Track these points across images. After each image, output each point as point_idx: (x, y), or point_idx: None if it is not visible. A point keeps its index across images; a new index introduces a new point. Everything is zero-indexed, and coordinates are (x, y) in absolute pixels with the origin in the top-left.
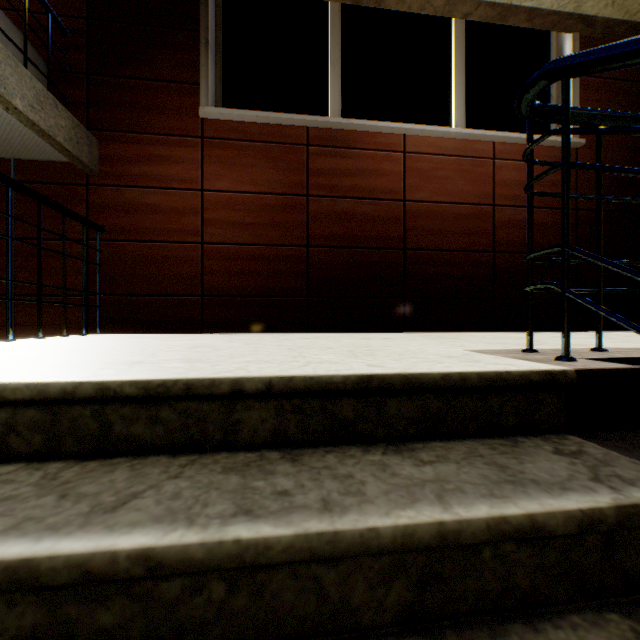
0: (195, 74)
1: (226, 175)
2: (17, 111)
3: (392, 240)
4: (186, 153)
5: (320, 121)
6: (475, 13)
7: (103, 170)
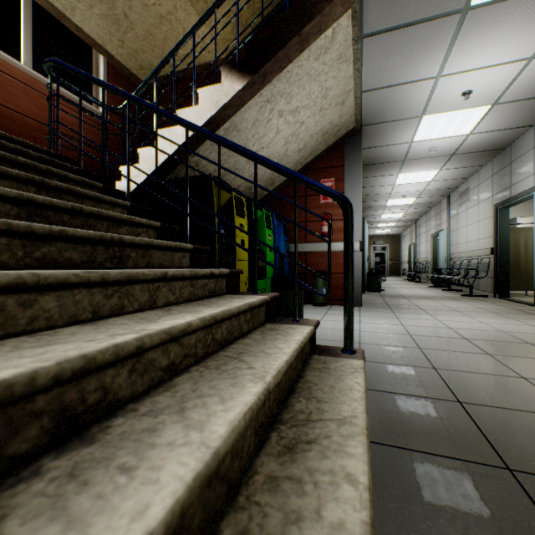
0: None
1: None
2: None
3: None
4: None
5: None
6: (40, 0)
7: None
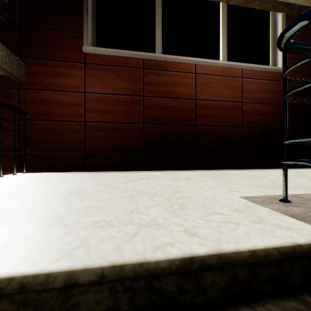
0: (80, 28)
1: (98, 84)
2: None
3: (189, 120)
4: (75, 72)
5: (150, 55)
6: (232, 0)
7: (28, 80)
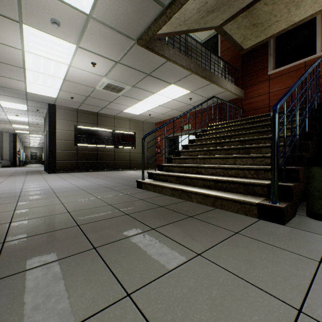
0: (266, 64)
1: (275, 87)
2: (232, 92)
3: None
4: (264, 85)
5: (308, 58)
6: None
7: (244, 97)
